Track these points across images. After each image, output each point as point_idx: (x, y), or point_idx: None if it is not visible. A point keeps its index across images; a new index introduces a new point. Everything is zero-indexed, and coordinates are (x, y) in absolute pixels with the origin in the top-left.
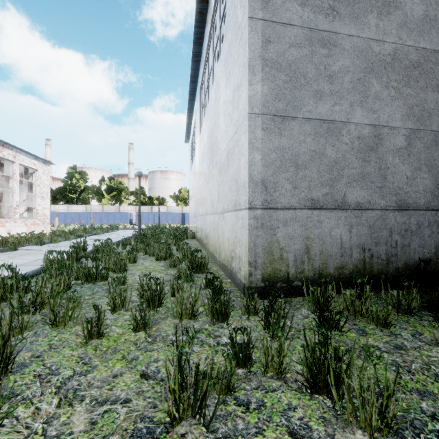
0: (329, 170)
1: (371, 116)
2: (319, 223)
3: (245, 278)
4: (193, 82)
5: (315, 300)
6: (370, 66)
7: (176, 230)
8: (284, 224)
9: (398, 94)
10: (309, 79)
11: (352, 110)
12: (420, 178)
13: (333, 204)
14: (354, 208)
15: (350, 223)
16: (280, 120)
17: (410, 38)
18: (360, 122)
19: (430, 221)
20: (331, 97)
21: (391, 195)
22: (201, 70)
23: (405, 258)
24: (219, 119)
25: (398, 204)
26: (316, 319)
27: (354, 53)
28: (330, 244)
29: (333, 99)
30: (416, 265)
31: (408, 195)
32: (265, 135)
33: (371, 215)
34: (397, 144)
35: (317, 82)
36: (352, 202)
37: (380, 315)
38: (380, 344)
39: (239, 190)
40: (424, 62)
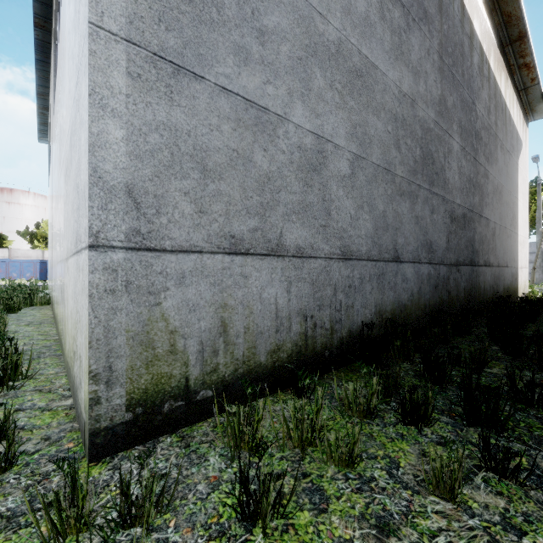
0: (259, 189)
1: (314, 121)
2: (244, 278)
3: (85, 410)
4: (42, 28)
5: (236, 433)
6: (312, 46)
7: (15, 291)
8: (178, 282)
9: (343, 102)
10: (227, 18)
11: (292, 103)
12: (362, 220)
13: (264, 247)
14: (294, 255)
15: (289, 278)
16: (171, 70)
17: (354, 34)
18: (301, 124)
19: (371, 274)
20: (262, 67)
21: (335, 238)
22: (53, 6)
23: (349, 323)
24: (64, 74)
25: (342, 251)
26: (236, 487)
27: (294, 15)
28: (261, 314)
29: (265, 72)
30: (359, 331)
31: (352, 240)
32: (134, 88)
33: (314, 265)
34: (341, 170)
35: (240, 31)
36: (291, 245)
37: (342, 446)
38: (355, 532)
39: (79, 207)
40: (366, 74)
